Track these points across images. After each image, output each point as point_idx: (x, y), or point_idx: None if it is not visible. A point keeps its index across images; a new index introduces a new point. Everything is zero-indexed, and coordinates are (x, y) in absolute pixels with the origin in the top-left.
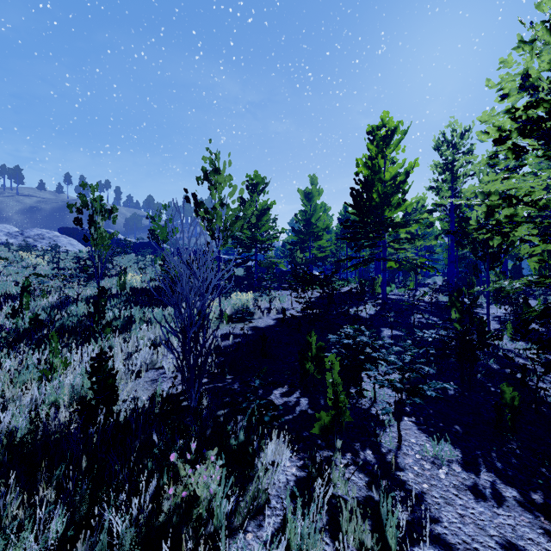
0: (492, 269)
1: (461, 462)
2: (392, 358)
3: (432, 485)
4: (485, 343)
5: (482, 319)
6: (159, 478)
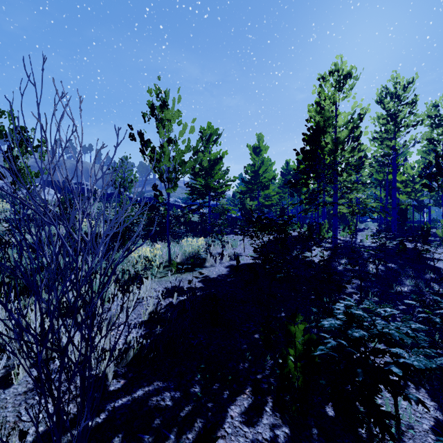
0: None
1: None
2: None
3: None
4: None
5: None
6: None
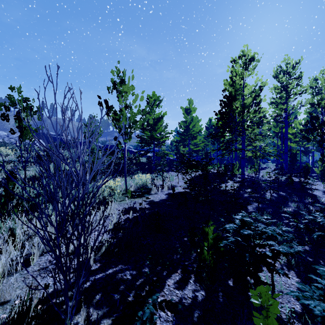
0: None
1: None
2: (324, 268)
3: None
4: None
5: None
6: None
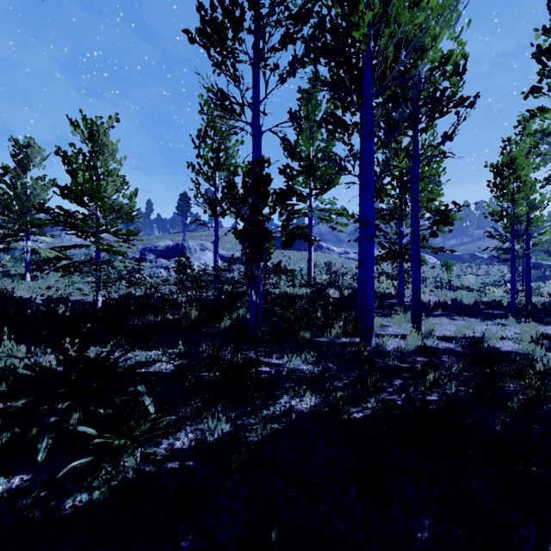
0: None
1: None
2: None
3: None
4: None
5: None
6: None
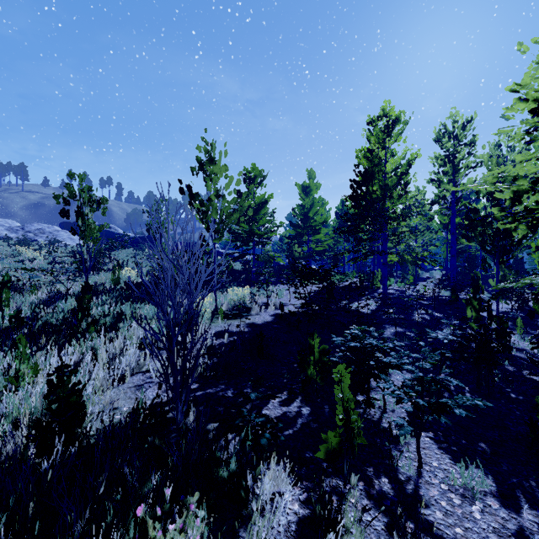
0: (503, 263)
1: (496, 495)
2: (408, 366)
3: (467, 528)
4: (506, 345)
5: (502, 319)
6: (125, 531)
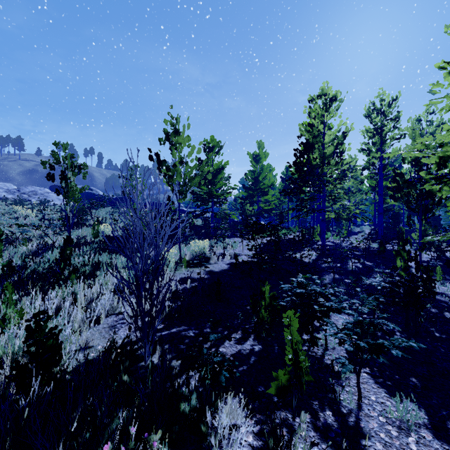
0: (425, 220)
1: (428, 427)
2: (349, 311)
3: None
4: (432, 290)
5: (428, 268)
6: None
